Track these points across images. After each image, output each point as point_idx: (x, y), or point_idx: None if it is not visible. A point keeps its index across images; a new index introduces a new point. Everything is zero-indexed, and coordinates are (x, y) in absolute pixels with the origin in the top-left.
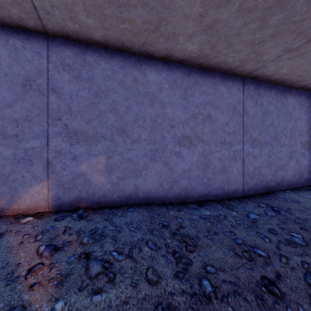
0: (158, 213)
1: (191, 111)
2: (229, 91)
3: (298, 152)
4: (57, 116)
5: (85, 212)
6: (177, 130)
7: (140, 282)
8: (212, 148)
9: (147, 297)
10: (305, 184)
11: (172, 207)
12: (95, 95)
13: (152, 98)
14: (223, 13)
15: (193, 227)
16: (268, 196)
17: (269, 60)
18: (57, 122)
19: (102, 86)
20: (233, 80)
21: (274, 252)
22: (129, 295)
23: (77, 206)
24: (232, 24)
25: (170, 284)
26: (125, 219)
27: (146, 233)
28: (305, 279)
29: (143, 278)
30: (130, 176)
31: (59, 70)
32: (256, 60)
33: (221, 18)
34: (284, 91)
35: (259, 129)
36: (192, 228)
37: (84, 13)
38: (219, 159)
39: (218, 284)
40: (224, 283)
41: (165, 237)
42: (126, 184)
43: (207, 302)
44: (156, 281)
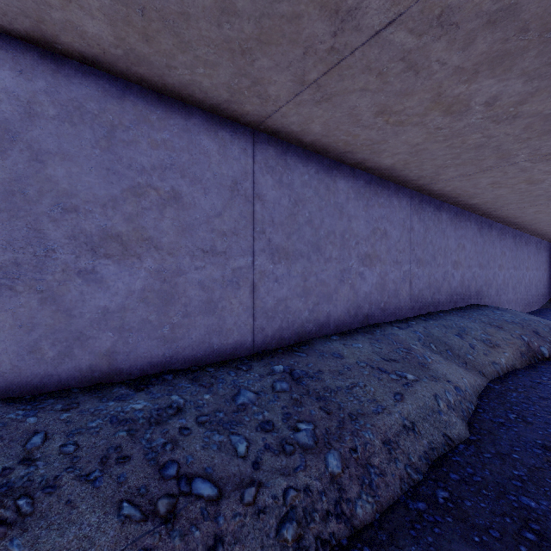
0: None
1: (126, 180)
2: (224, 151)
3: (353, 272)
4: None
5: None
6: (86, 219)
7: None
8: (182, 262)
9: None
10: (365, 324)
11: (55, 401)
12: None
13: (0, 133)
14: None
15: (66, 453)
16: (298, 349)
17: (282, 98)
18: None
19: None
20: (233, 132)
21: (242, 479)
22: None
23: None
24: None
25: None
26: None
27: None
28: (279, 531)
29: None
30: None
31: None
32: (259, 94)
33: None
34: (330, 167)
35: (285, 229)
36: (58, 459)
37: None
38: (200, 285)
39: None
40: None
41: None
42: None
43: None
44: None
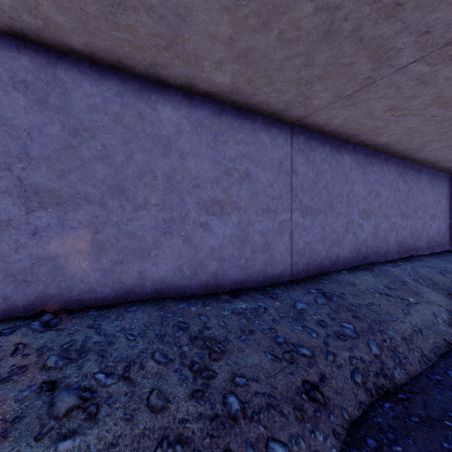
0: (173, 311)
1: (223, 166)
2: (274, 142)
3: (355, 223)
4: (3, 163)
5: (54, 317)
6: (203, 192)
7: (138, 411)
8: (251, 217)
9: (147, 432)
10: (363, 263)
11: (195, 301)
12: (72, 133)
13: (166, 144)
14: (259, 40)
15: (222, 326)
16: (321, 278)
17: (320, 106)
18: (3, 174)
19: (86, 120)
20: (279, 128)
21: (321, 349)
22: (120, 433)
23: (42, 309)
24: (271, 55)
25: (183, 407)
26: (122, 323)
27: (153, 342)
28: (353, 378)
29: (142, 406)
30: (133, 258)
31: (6, 89)
32: (305, 105)
33: (257, 46)
34: (339, 146)
35: (310, 193)
36: (220, 328)
37: (51, 5)
38: (261, 232)
39: (249, 398)
40: (256, 396)
41: (181, 345)
42: (125, 271)
43: (232, 424)
44: (163, 406)
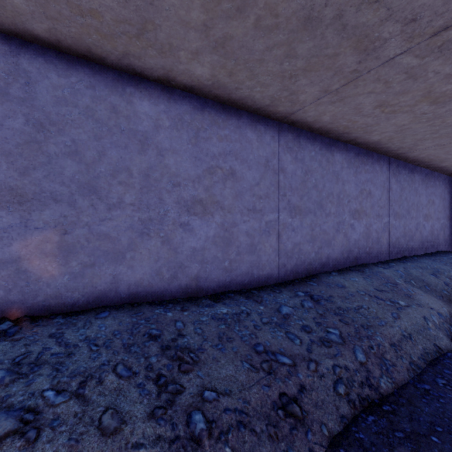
0: (147, 317)
1: (205, 163)
2: (260, 139)
3: (346, 223)
4: None
5: (14, 325)
6: (184, 190)
7: (86, 436)
8: (236, 217)
9: None
10: (354, 264)
11: (174, 305)
12: (37, 127)
13: (143, 140)
14: (236, 28)
15: (199, 333)
16: (310, 280)
17: (307, 101)
18: None
19: (53, 113)
20: (266, 125)
21: (303, 357)
22: None
23: (2, 316)
24: (250, 45)
25: (139, 429)
26: (87, 332)
27: (118, 352)
28: (335, 388)
29: (92, 429)
30: (106, 261)
31: None
32: (291, 100)
33: (234, 34)
34: (330, 144)
35: (299, 192)
36: (196, 336)
37: None
38: (246, 233)
39: (217, 415)
40: (226, 413)
41: (149, 355)
42: (97, 274)
43: (195, 446)
44: (116, 429)
